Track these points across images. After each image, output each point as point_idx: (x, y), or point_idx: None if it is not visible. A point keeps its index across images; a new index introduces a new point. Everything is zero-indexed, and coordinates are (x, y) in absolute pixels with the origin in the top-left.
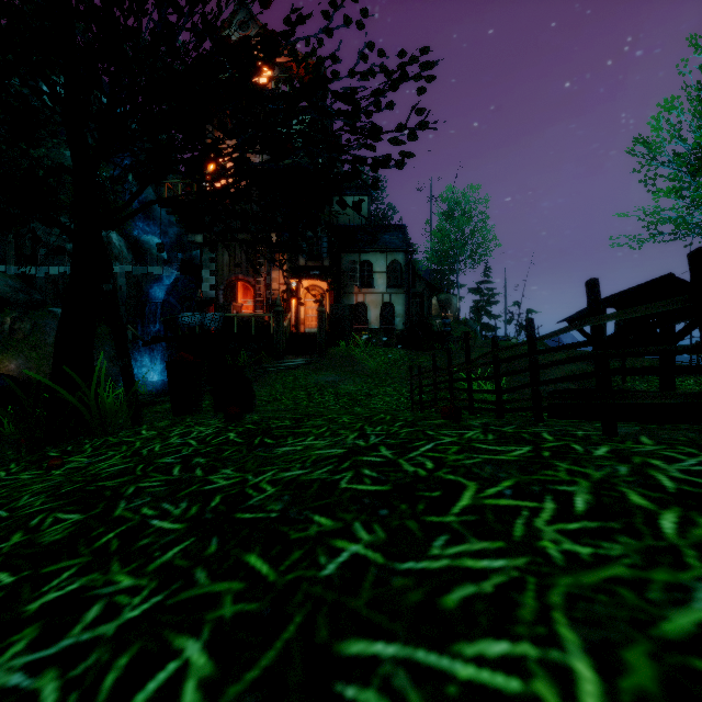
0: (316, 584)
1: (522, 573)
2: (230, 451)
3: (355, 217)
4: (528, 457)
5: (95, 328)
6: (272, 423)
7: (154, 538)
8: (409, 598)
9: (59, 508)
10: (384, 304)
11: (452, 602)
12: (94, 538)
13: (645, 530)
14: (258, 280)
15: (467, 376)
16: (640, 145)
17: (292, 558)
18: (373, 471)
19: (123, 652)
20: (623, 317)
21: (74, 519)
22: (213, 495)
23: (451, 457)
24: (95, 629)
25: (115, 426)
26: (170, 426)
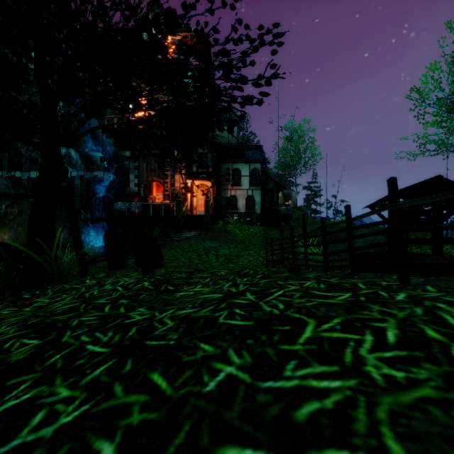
0: (201, 398)
1: (354, 392)
2: (144, 295)
3: (229, 140)
4: (350, 301)
5: (60, 212)
6: (173, 275)
7: (87, 358)
8: (270, 411)
9: (25, 335)
10: (248, 196)
11: (302, 416)
12: (46, 358)
13: (442, 358)
14: (166, 180)
15: (304, 244)
16: (414, 93)
17: (184, 377)
18: (242, 310)
19: (56, 451)
20: (415, 203)
21: (34, 343)
22: (131, 327)
23: (296, 301)
24: (38, 431)
25: (69, 277)
26: (105, 277)
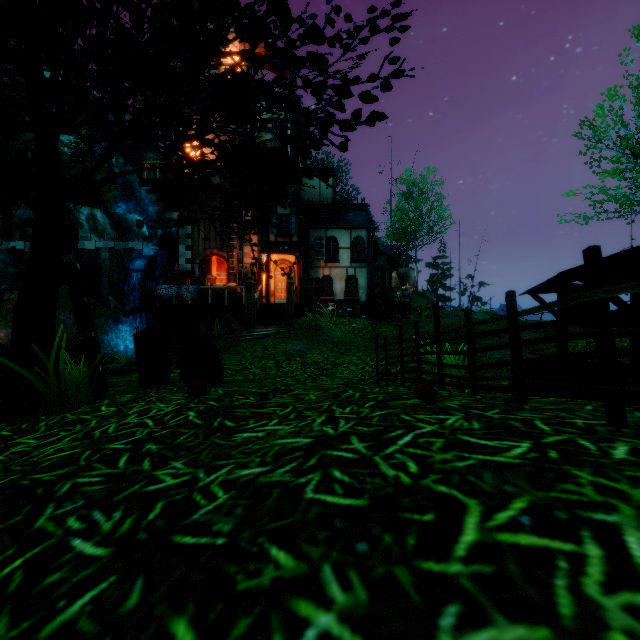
0: None
1: None
2: (186, 435)
3: (322, 197)
4: (533, 460)
5: None
6: (236, 400)
7: (66, 571)
8: None
9: None
10: (348, 277)
11: None
12: None
13: None
14: (231, 254)
15: (437, 350)
16: (586, 129)
17: (234, 634)
18: (345, 473)
19: None
20: (638, 290)
21: None
22: (154, 500)
23: (437, 457)
24: None
25: (76, 400)
26: (131, 401)
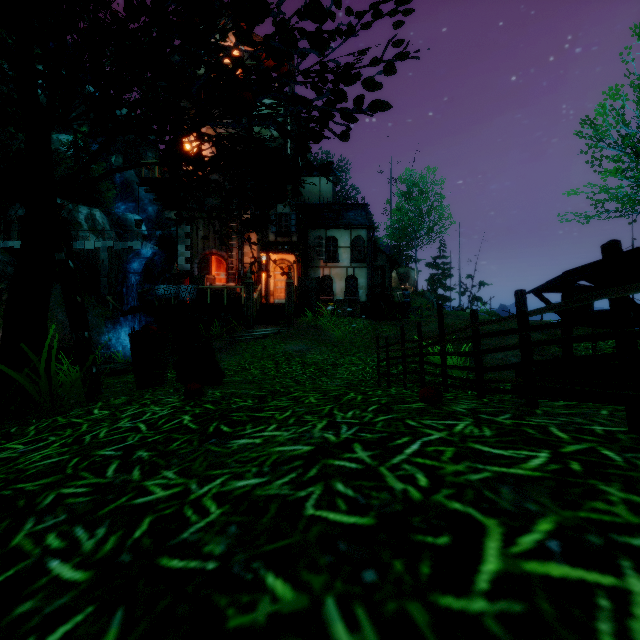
0: None
1: None
2: (180, 441)
3: (321, 196)
4: (554, 473)
5: None
6: (233, 403)
7: (40, 599)
8: None
9: None
10: (348, 277)
11: None
12: None
13: None
14: (230, 254)
15: (441, 351)
16: (587, 128)
17: None
18: (348, 485)
19: None
20: None
21: None
22: (142, 515)
23: (448, 468)
24: None
25: (68, 403)
26: (125, 404)
